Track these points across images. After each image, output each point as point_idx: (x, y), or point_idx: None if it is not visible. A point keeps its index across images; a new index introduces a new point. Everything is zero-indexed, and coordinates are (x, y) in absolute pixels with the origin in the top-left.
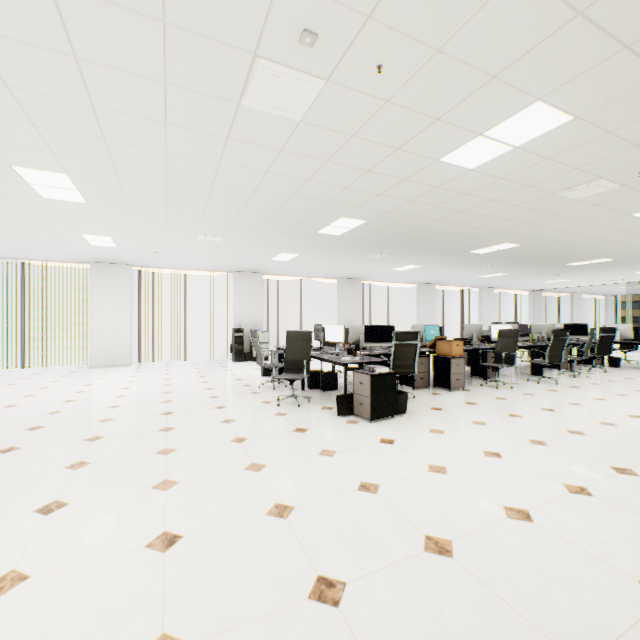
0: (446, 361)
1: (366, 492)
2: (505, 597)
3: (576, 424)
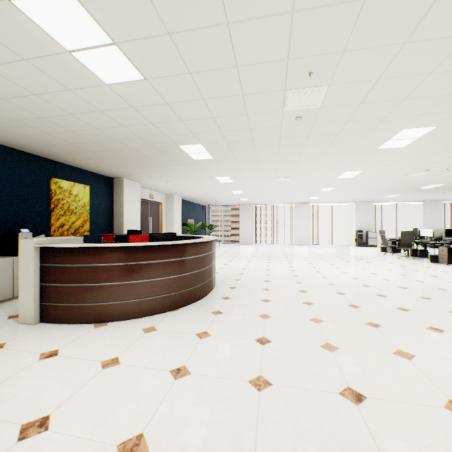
0: None
1: (443, 272)
2: None
3: None
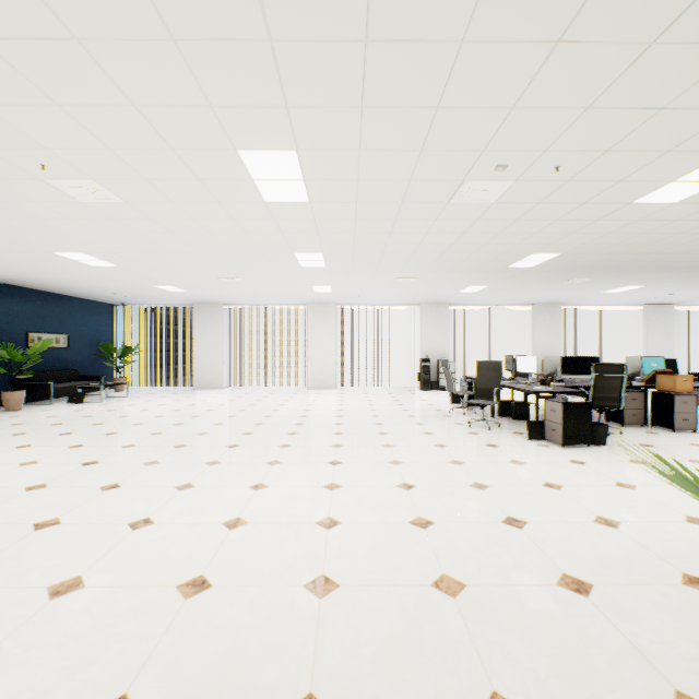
0: (667, 398)
1: (549, 488)
2: (654, 551)
3: None
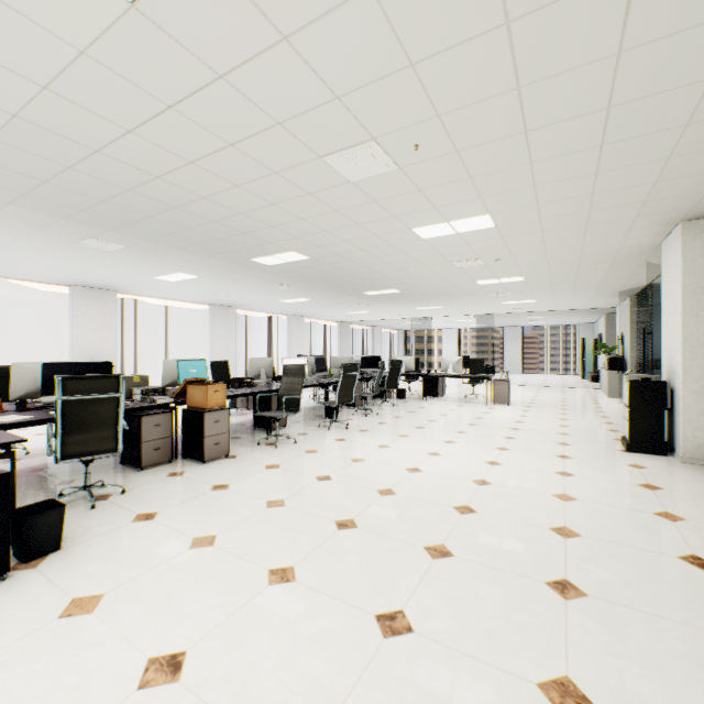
0: (199, 417)
1: None
2: None
3: (351, 503)
